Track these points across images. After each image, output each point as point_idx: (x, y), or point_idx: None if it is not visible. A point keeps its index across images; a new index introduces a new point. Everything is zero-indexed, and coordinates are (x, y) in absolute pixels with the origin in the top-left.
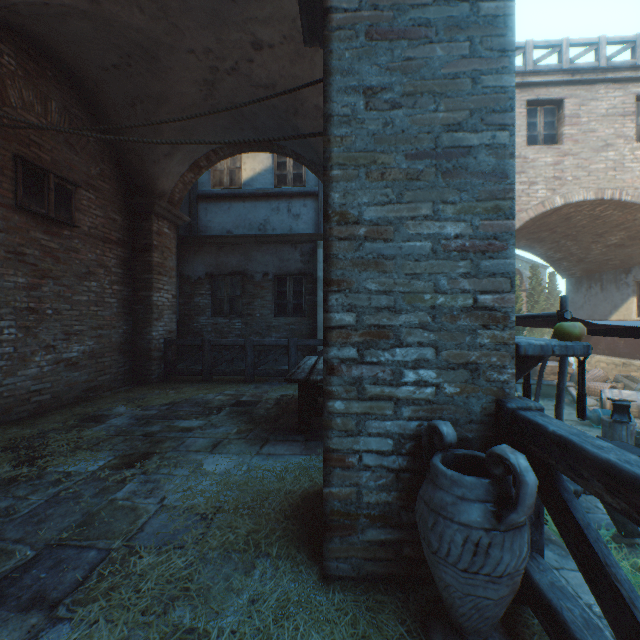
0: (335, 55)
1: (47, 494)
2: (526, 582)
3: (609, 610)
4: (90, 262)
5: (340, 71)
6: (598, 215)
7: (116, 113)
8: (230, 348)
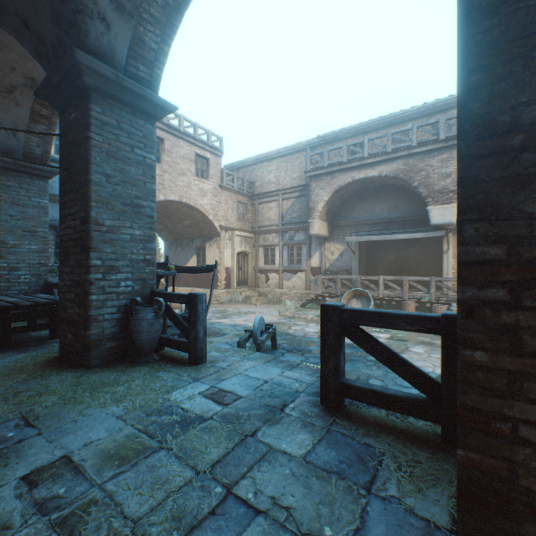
0: (93, 157)
1: None
2: (161, 339)
3: (179, 327)
4: None
5: (96, 164)
6: (181, 209)
7: None
8: None
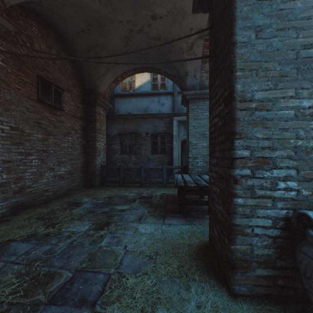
0: (238, 9)
1: (66, 243)
2: None
3: None
4: (68, 127)
5: (241, 18)
6: None
7: (81, 54)
8: (129, 170)
